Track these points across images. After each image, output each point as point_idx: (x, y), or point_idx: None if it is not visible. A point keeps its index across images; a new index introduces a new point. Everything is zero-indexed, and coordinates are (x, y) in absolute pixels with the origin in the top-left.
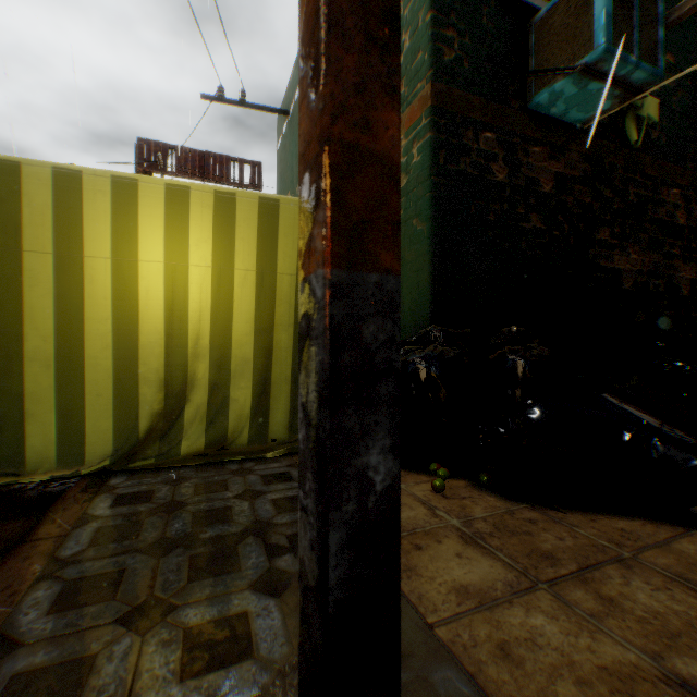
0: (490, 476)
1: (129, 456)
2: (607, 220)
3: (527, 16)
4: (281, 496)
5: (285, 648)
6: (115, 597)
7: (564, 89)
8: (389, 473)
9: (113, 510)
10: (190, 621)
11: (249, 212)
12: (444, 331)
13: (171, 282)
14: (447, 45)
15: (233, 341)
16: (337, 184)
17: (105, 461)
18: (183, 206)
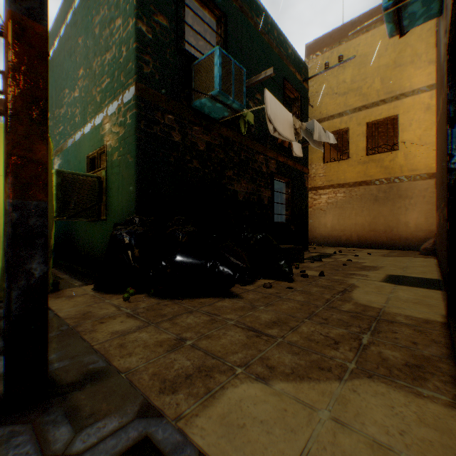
0: (155, 289)
1: None
2: (232, 167)
3: (191, 60)
4: None
5: None
6: None
7: (206, 103)
8: (43, 270)
9: None
10: None
11: (2, 137)
12: (140, 218)
13: None
14: (145, 63)
15: None
16: (17, 170)
17: None
18: None
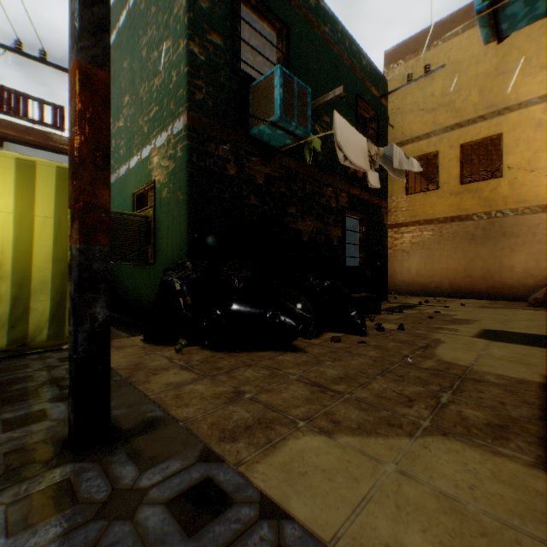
0: (209, 341)
1: None
2: (295, 202)
3: (248, 82)
4: None
5: (68, 414)
6: None
7: (265, 130)
8: (105, 315)
9: None
10: (7, 417)
11: (49, 176)
12: (193, 262)
13: None
14: (198, 89)
15: (35, 267)
16: (82, 216)
17: None
18: None
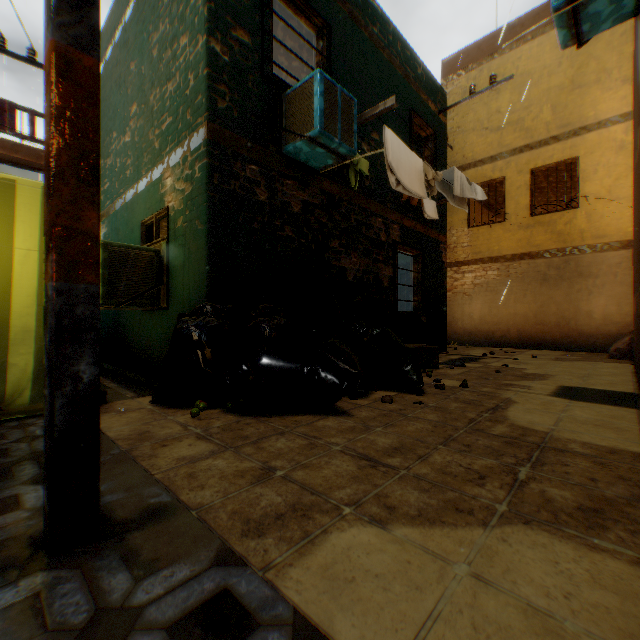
0: (233, 403)
1: None
2: (338, 235)
3: (282, 89)
4: None
5: None
6: None
7: (302, 147)
8: (93, 374)
9: None
10: None
11: (33, 199)
12: (213, 307)
13: None
14: (220, 96)
15: (14, 312)
16: (61, 244)
17: None
18: None
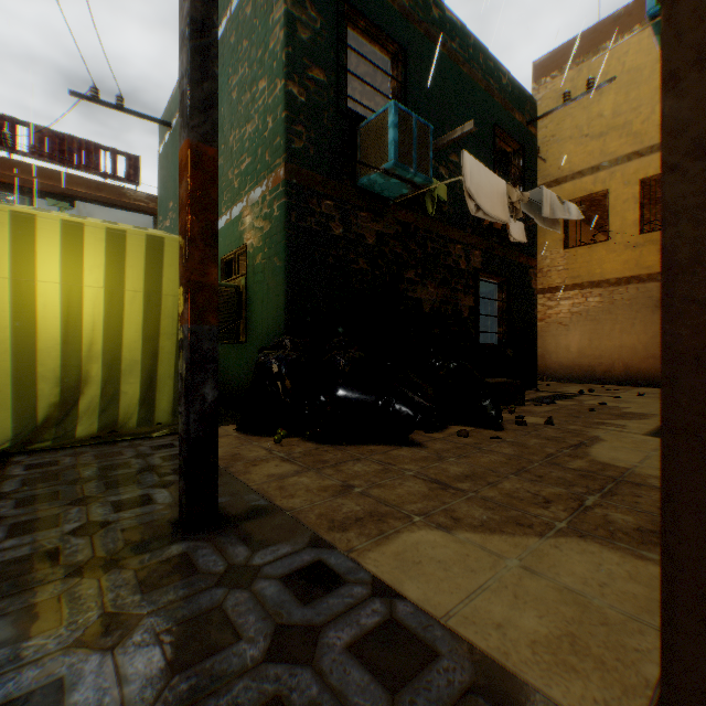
0: (312, 432)
1: (27, 441)
2: (414, 265)
3: (356, 122)
4: (167, 454)
5: (172, 500)
6: (60, 499)
7: (377, 179)
8: (214, 396)
9: (30, 471)
10: (114, 500)
11: (139, 246)
12: (292, 341)
13: (68, 299)
14: (297, 136)
15: (124, 346)
16: (193, 295)
17: (6, 444)
18: (79, 238)
